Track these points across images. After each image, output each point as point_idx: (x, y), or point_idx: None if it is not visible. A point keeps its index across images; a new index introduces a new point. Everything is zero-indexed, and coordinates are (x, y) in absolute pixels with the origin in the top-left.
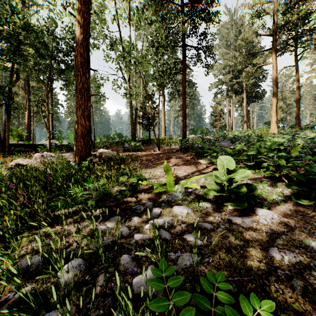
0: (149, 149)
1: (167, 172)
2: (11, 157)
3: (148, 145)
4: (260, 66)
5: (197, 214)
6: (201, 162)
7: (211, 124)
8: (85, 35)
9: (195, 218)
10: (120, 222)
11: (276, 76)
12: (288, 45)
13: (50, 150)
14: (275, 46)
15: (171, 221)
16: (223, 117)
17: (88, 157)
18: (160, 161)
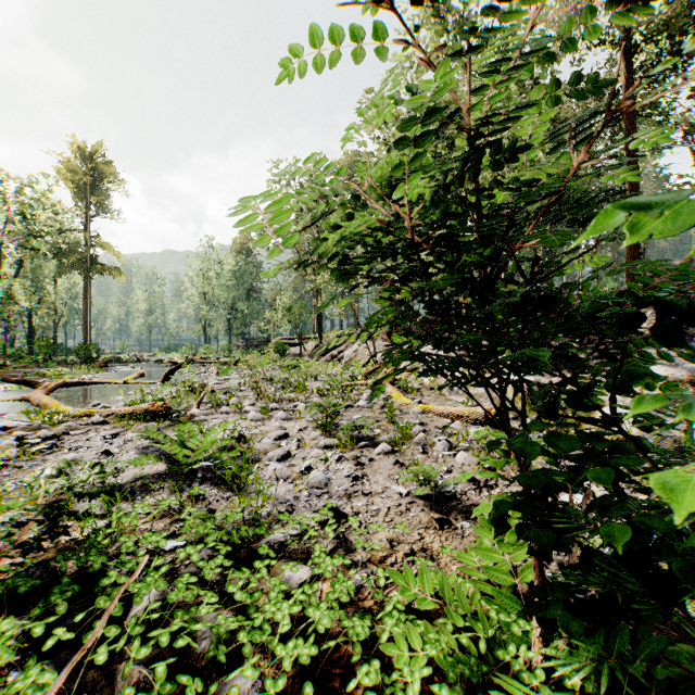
0: None
1: None
2: None
3: None
4: None
5: None
6: None
7: None
8: None
9: None
10: None
11: None
12: None
13: None
14: None
15: None
16: None
17: None
18: None
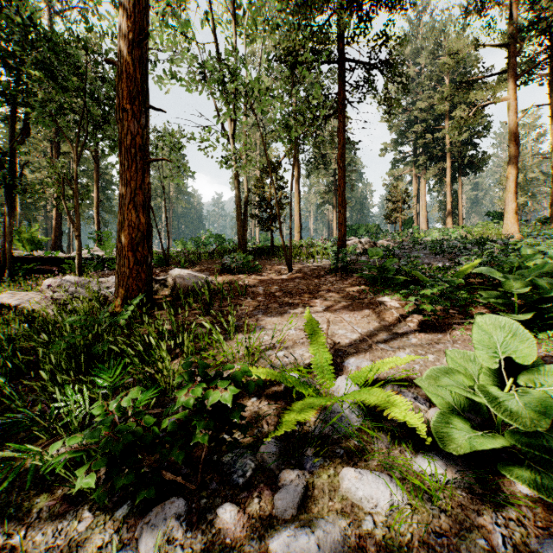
0: (272, 267)
1: (315, 340)
2: (13, 282)
3: (270, 259)
4: (484, 105)
5: (422, 514)
6: (385, 304)
7: (386, 217)
8: (137, 36)
9: (422, 538)
10: (180, 531)
11: (515, 124)
12: (539, 63)
13: (79, 270)
14: (514, 66)
15: (342, 547)
16: (409, 204)
17: (143, 290)
18: (294, 297)
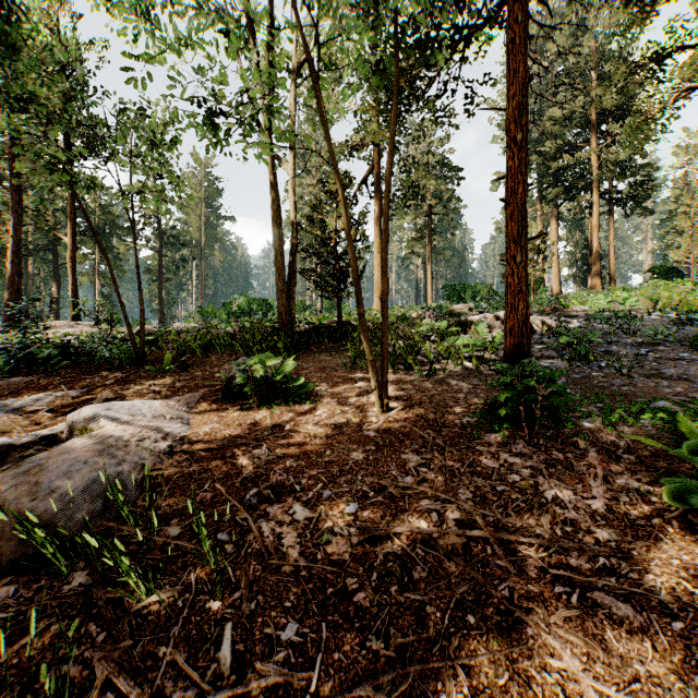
0: (338, 380)
1: None
2: None
3: (336, 351)
4: (689, 90)
5: None
6: None
7: None
8: None
9: None
10: None
11: None
12: None
13: None
14: None
15: None
16: (545, 255)
17: None
18: (442, 678)
